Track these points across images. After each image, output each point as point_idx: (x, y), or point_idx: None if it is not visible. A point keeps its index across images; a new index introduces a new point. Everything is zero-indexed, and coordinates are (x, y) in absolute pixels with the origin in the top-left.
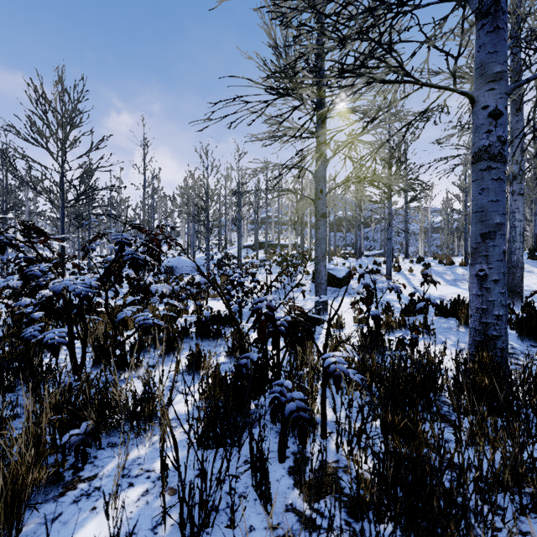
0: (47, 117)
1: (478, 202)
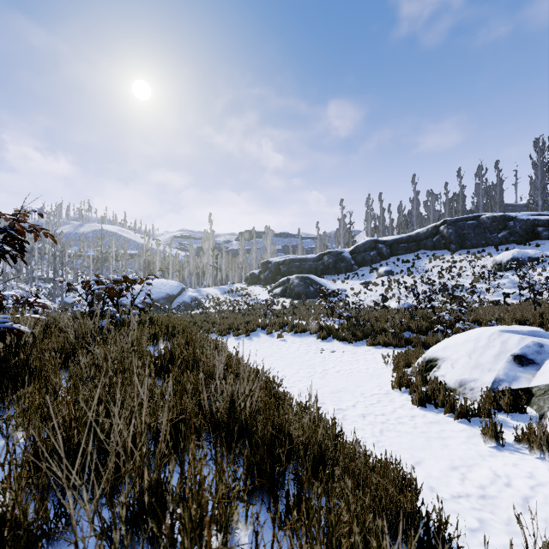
0: None
1: (61, 303)
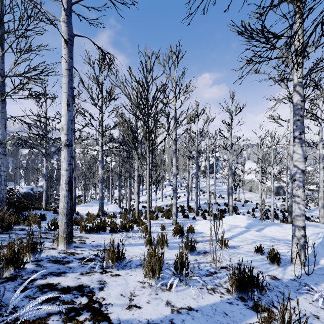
0: None
1: None
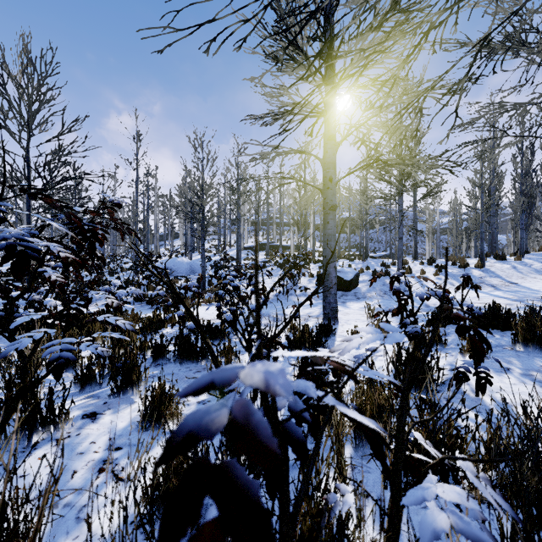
0: (6, 90)
1: None
